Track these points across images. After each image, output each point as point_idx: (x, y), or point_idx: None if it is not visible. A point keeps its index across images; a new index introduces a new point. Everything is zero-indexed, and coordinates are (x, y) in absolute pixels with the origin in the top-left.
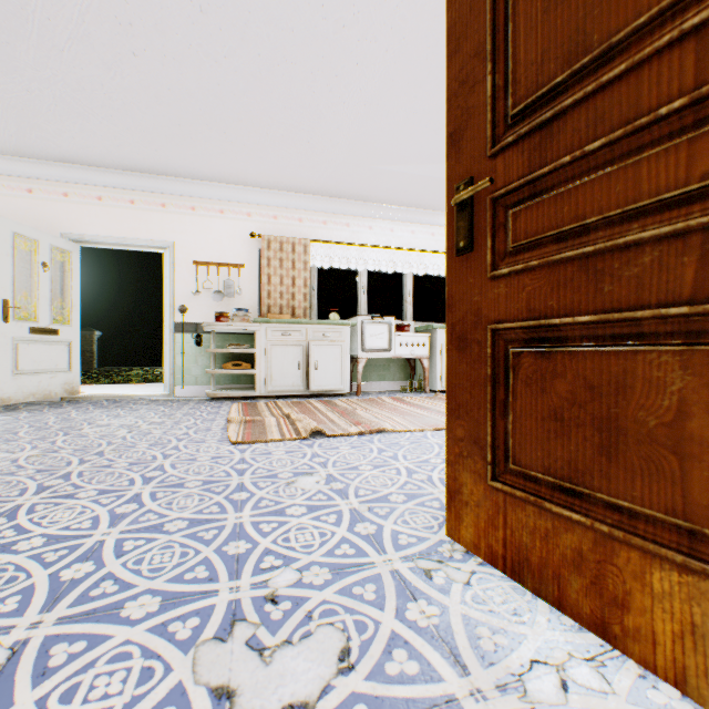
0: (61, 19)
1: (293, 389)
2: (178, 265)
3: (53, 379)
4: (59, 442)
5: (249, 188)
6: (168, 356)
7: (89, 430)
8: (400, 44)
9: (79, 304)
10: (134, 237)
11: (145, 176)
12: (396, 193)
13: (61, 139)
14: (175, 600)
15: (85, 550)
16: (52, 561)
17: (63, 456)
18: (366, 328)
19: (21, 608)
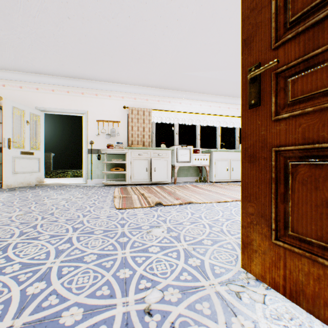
0: (33, 0)
1: (143, 181)
2: (89, 121)
3: (31, 176)
4: (32, 207)
5: (123, 85)
6: (85, 165)
7: (47, 201)
8: (199, 9)
9: (43, 140)
10: (69, 108)
11: (74, 79)
12: (193, 86)
13: (35, 62)
14: (91, 312)
15: (41, 273)
16: (23, 280)
17: (34, 215)
18: (178, 151)
19: (2, 315)
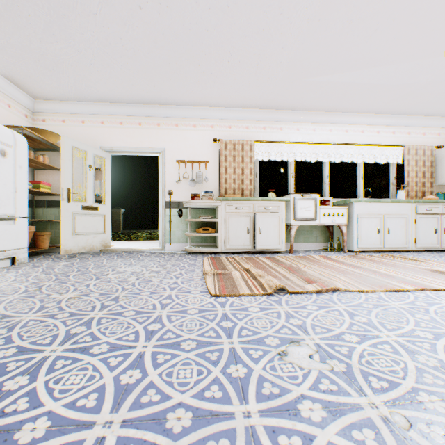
0: None
1: (243, 247)
2: (167, 163)
3: (95, 238)
4: (91, 286)
5: (212, 108)
6: (161, 223)
7: (111, 276)
8: None
9: (109, 191)
10: (141, 147)
11: (147, 106)
12: (319, 100)
13: (98, 85)
14: None
15: None
16: None
17: (91, 300)
18: (297, 203)
19: None
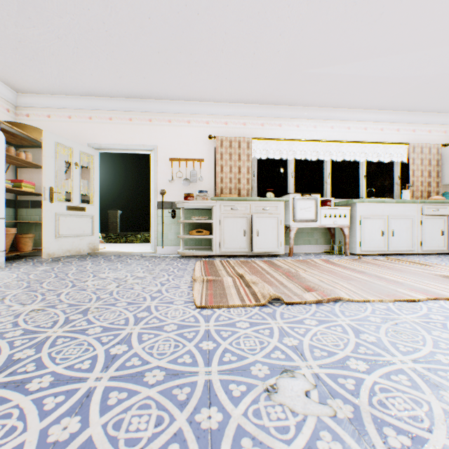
0: None
1: (239, 250)
2: (160, 161)
3: (82, 240)
4: (62, 295)
5: (207, 103)
6: (153, 225)
7: (90, 282)
8: None
9: (98, 190)
10: (131, 144)
11: (138, 101)
12: (320, 95)
13: (84, 76)
14: None
15: None
16: None
17: (55, 313)
18: (296, 203)
19: None
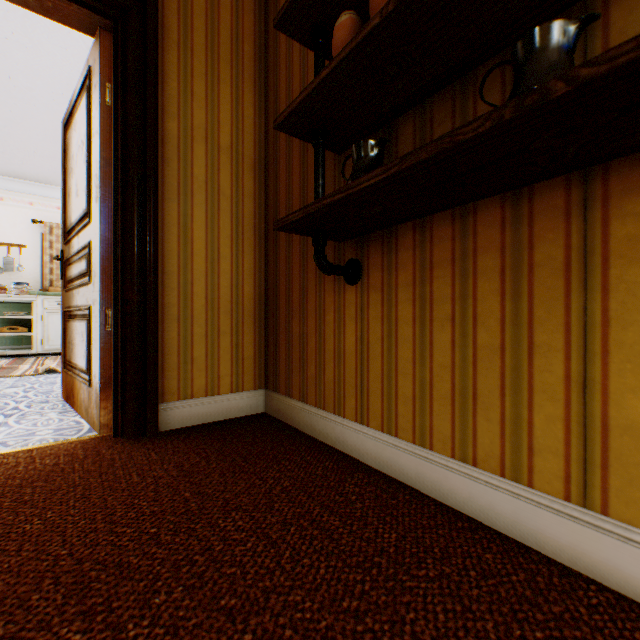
0: None
1: None
2: None
3: None
4: None
5: (31, 182)
6: None
7: None
8: None
9: None
10: None
11: None
12: None
13: None
14: None
15: None
16: None
17: None
18: None
19: None
